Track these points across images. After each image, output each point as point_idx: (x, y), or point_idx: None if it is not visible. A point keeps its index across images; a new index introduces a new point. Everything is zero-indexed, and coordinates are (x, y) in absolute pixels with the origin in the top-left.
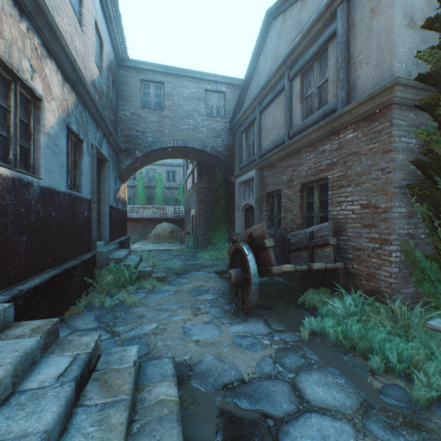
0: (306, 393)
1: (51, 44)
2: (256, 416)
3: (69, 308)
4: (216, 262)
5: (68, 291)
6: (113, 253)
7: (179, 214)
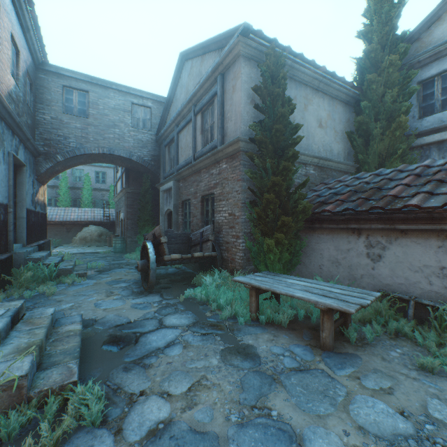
0: (166, 322)
1: None
2: (131, 333)
3: None
4: None
5: None
6: (31, 255)
7: (109, 217)
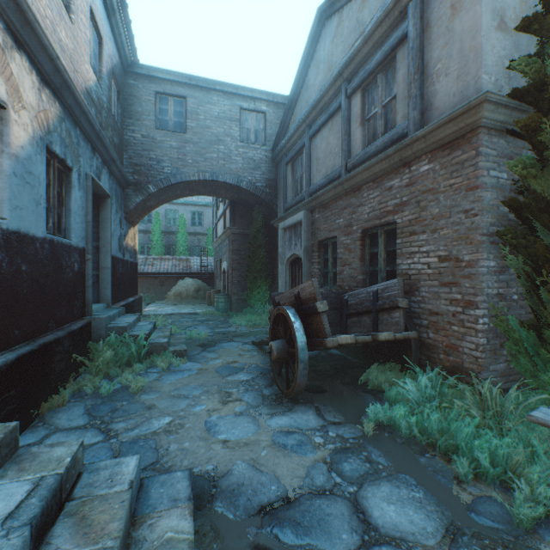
0: (373, 515)
1: (19, 30)
2: None
3: (48, 398)
4: (254, 329)
5: (47, 375)
6: (116, 320)
7: (207, 267)
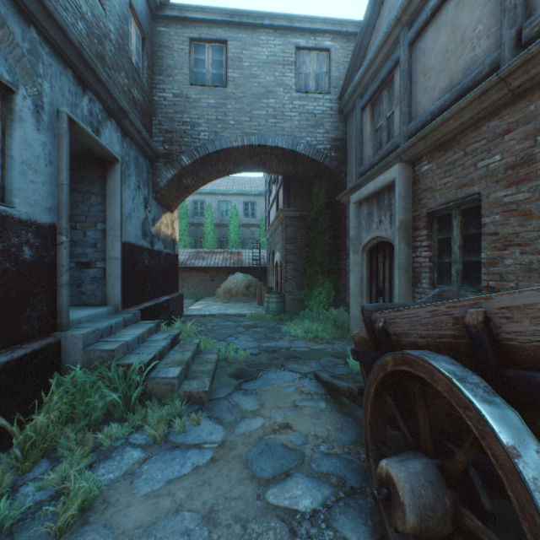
0: None
1: None
2: None
3: None
4: (315, 345)
5: None
6: (113, 334)
7: (259, 261)
